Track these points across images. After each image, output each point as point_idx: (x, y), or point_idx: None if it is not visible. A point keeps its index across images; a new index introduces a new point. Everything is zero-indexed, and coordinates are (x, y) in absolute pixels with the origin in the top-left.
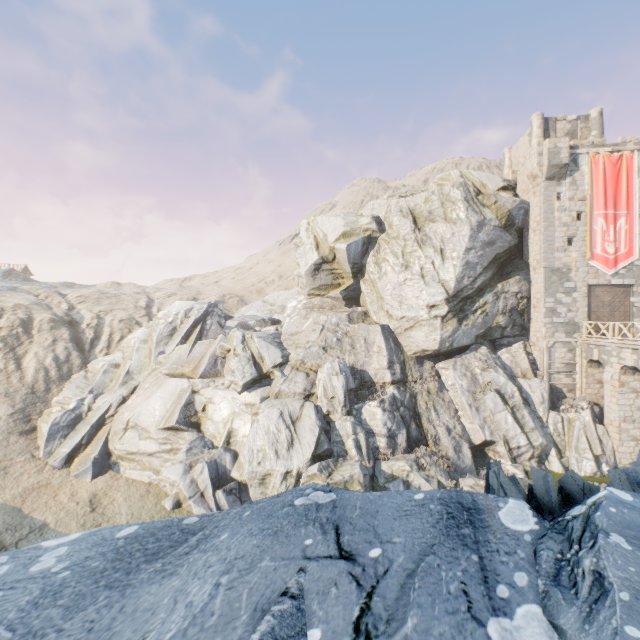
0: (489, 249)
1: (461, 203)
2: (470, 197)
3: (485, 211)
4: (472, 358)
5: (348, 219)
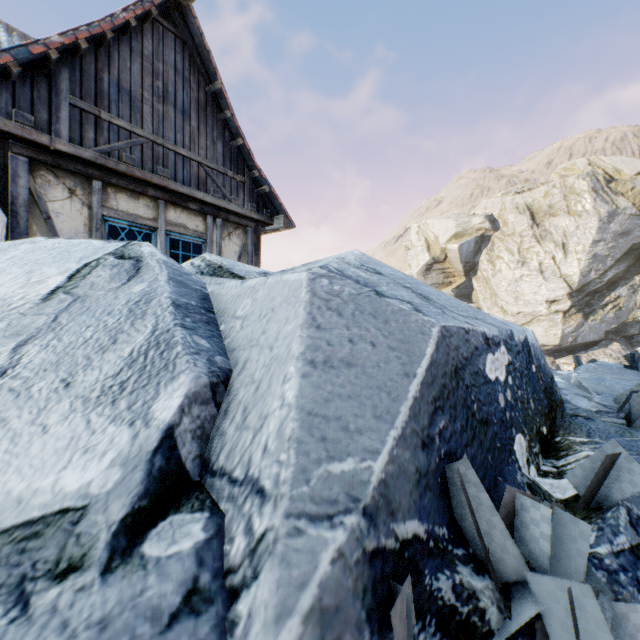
0: (623, 240)
1: (587, 194)
2: (599, 186)
3: (618, 200)
4: (600, 354)
5: (459, 220)
